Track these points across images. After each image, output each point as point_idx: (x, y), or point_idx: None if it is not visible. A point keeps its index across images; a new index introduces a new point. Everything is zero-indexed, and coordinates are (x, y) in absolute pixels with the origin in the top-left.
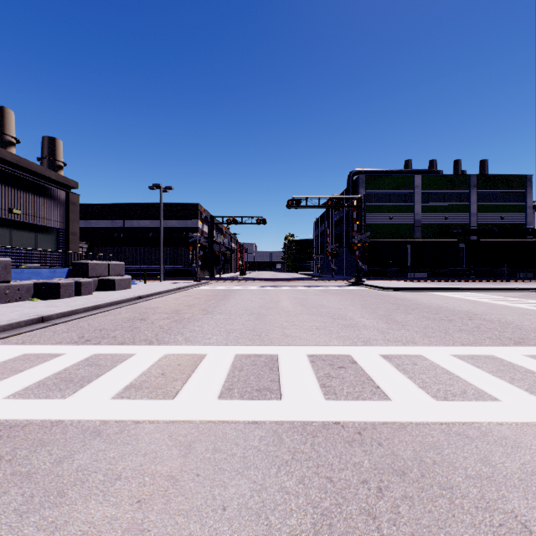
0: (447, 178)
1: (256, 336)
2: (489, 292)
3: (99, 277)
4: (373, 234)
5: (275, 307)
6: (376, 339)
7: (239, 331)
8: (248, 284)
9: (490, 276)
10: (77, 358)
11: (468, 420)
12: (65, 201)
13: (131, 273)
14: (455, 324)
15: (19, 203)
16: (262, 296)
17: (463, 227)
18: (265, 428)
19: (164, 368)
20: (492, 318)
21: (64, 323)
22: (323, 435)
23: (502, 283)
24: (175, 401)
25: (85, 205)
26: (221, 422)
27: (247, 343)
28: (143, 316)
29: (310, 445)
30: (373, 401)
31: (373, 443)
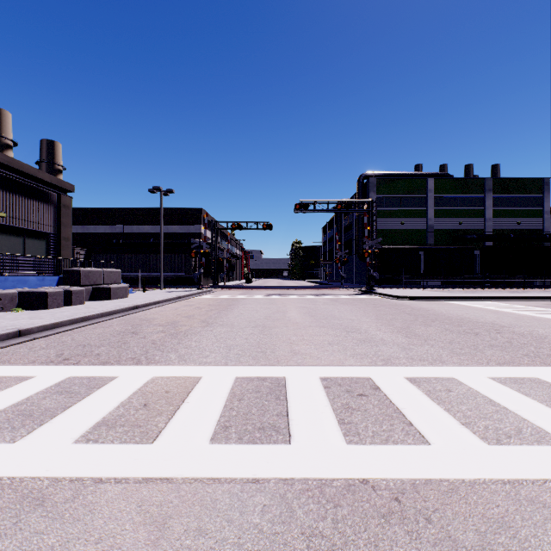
0: (461, 182)
1: (261, 353)
2: (509, 301)
3: (93, 285)
4: (384, 240)
5: (281, 318)
6: (398, 357)
7: (242, 347)
8: (253, 292)
9: (506, 284)
10: (47, 383)
11: (538, 477)
12: (57, 204)
13: (130, 281)
14: (483, 338)
15: (5, 205)
16: (268, 306)
17: (478, 233)
18: (269, 491)
19: (148, 396)
20: (522, 331)
21: (44, 338)
22: (348, 502)
23: (519, 291)
24: (154, 446)
25: (82, 210)
26: (211, 481)
27: (250, 363)
28: (136, 329)
29: (331, 521)
30: (408, 446)
31: (419, 518)
